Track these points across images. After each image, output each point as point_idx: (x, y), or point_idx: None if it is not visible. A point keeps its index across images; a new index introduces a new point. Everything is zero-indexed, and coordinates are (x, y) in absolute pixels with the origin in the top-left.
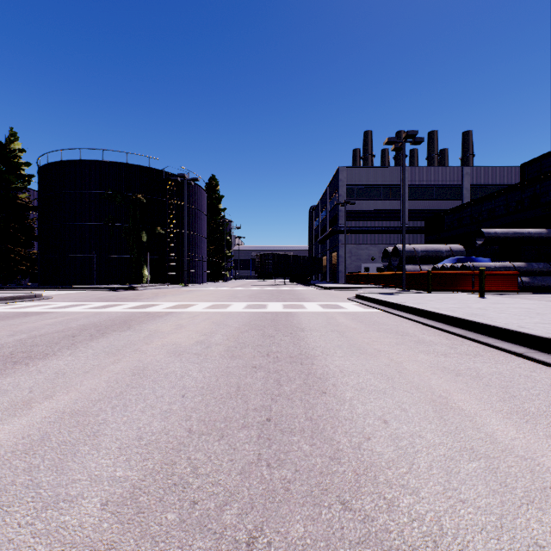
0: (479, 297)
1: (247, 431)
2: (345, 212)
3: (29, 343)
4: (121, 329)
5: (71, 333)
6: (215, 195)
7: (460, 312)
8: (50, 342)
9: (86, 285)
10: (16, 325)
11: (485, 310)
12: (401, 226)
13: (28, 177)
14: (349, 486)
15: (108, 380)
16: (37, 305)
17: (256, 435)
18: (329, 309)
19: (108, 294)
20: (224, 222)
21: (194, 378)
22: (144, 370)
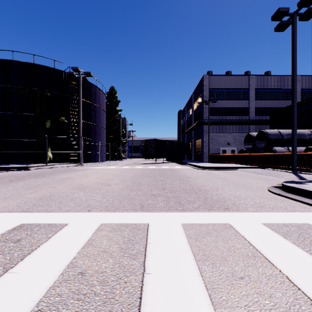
0: None
1: None
2: (209, 108)
3: None
4: None
5: None
6: (114, 100)
7: None
8: None
9: None
10: None
11: None
12: (250, 119)
13: None
14: None
15: None
16: None
17: None
18: None
19: None
20: (120, 119)
21: None
22: None
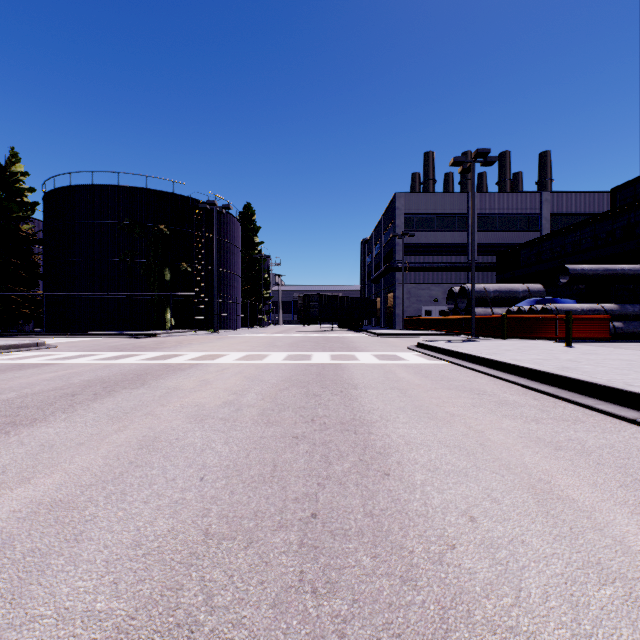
0: (566, 346)
1: (285, 534)
2: (403, 245)
3: (17, 405)
4: (133, 386)
5: (70, 391)
6: (251, 225)
7: (547, 365)
8: (43, 402)
9: (99, 331)
10: (6, 381)
11: (578, 362)
12: (469, 262)
13: (32, 205)
14: (433, 630)
15: (106, 455)
16: (37, 355)
17: (296, 540)
18: (386, 361)
19: (123, 341)
20: (261, 258)
21: (217, 453)
22: (154, 441)
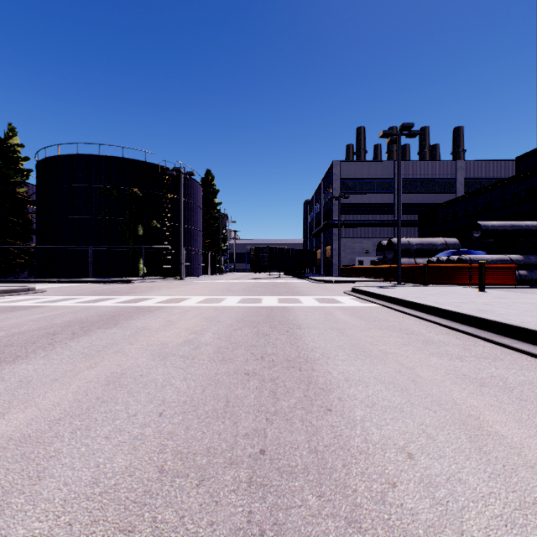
0: (479, 291)
1: (235, 471)
2: (339, 205)
3: (4, 343)
4: (107, 326)
5: (52, 331)
6: (211, 189)
7: (466, 308)
8: (27, 341)
9: (83, 278)
10: None
11: (492, 305)
12: (395, 220)
13: (27, 172)
14: None
15: (76, 390)
16: (28, 298)
17: (246, 477)
18: (325, 303)
19: (102, 287)
20: (219, 216)
21: (176, 388)
22: (121, 378)
